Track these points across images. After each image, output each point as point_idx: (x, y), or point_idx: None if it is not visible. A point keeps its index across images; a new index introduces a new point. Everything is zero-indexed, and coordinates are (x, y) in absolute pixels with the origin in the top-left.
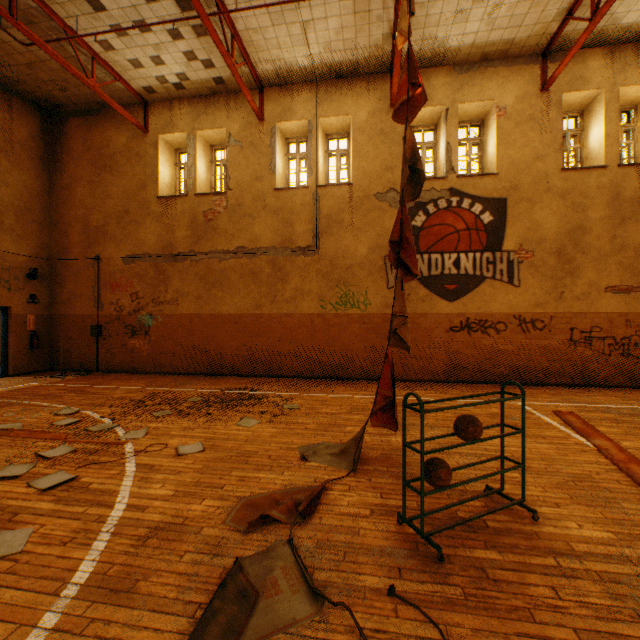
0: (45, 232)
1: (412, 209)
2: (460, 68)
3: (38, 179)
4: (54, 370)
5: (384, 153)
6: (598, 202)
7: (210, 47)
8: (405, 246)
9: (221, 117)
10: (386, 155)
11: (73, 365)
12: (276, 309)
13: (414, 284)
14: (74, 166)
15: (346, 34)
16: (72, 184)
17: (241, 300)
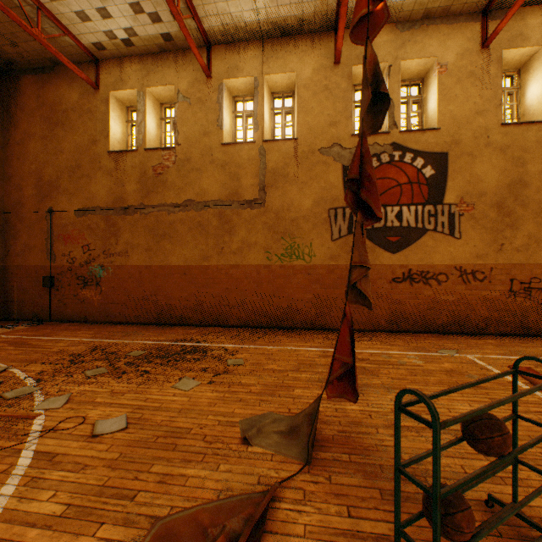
0: None
1: None
2: (402, 26)
3: None
4: (8, 320)
5: (328, 109)
6: (537, 156)
7: None
8: (366, 184)
9: (170, 74)
10: (330, 111)
11: (27, 315)
12: (223, 260)
13: None
14: (28, 122)
15: None
16: (26, 139)
17: (189, 252)
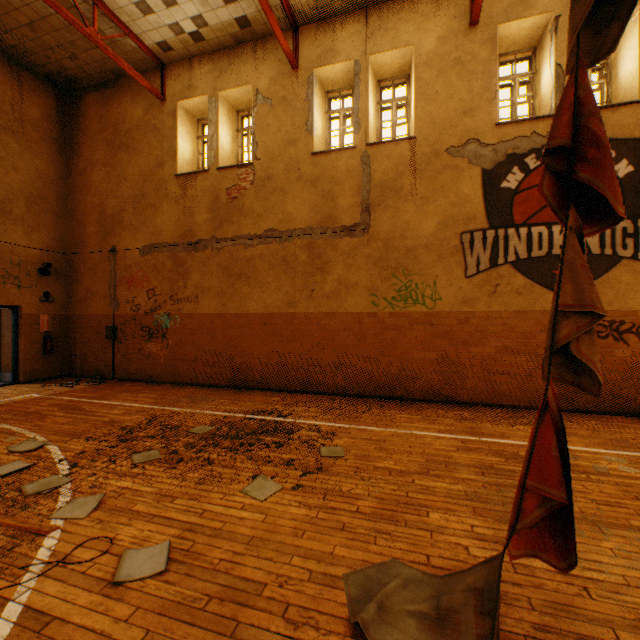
0: (61, 223)
1: (502, 165)
2: None
3: (53, 164)
4: (71, 376)
5: (460, 91)
6: None
7: None
8: (592, 153)
9: (247, 71)
10: (463, 93)
11: (89, 371)
12: (314, 307)
13: (505, 270)
14: (90, 148)
15: None
16: (88, 168)
17: (271, 296)
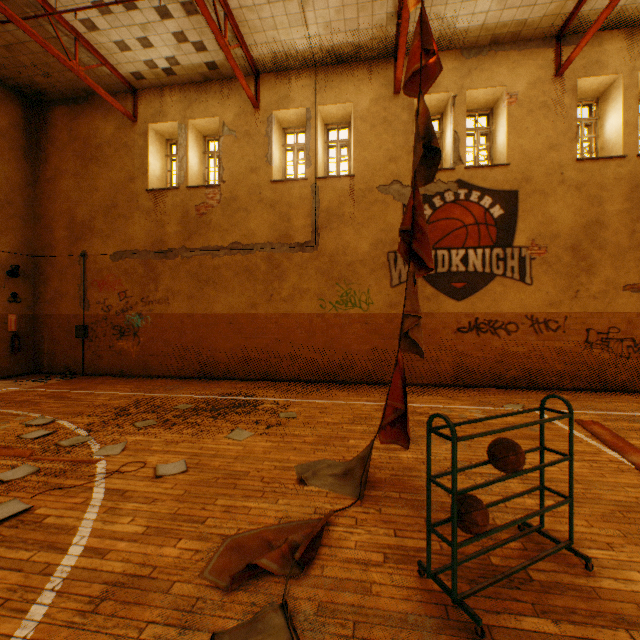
0: (28, 227)
1: None
2: (468, 52)
3: (20, 171)
4: (38, 373)
5: (387, 143)
6: (616, 194)
7: (201, 27)
8: (418, 236)
9: (214, 105)
10: (389, 145)
11: (58, 368)
12: (273, 309)
13: (419, 282)
14: (59, 157)
15: (347, 13)
16: (57, 176)
17: (235, 299)
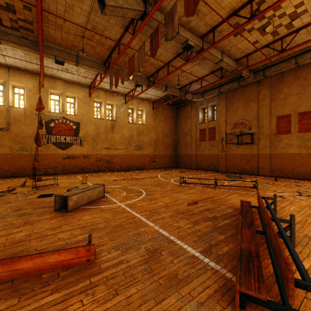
0: None
1: (50, 121)
2: (66, 82)
3: None
4: None
5: None
6: (102, 127)
7: None
8: (38, 140)
9: None
10: None
11: None
12: None
13: (51, 144)
14: None
15: (23, 63)
16: None
17: None
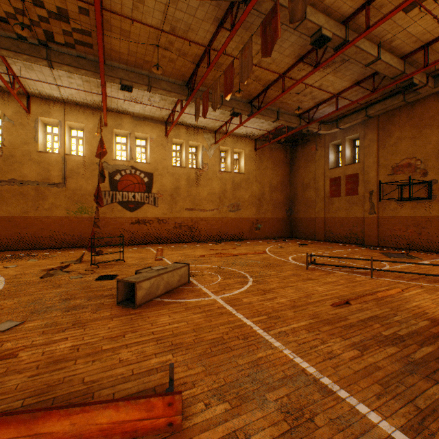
0: None
1: (115, 172)
2: (136, 118)
3: None
4: None
5: None
6: (184, 179)
7: None
8: (99, 197)
9: None
10: None
11: None
12: (39, 214)
13: (116, 204)
14: None
15: (81, 95)
16: None
17: (14, 208)
